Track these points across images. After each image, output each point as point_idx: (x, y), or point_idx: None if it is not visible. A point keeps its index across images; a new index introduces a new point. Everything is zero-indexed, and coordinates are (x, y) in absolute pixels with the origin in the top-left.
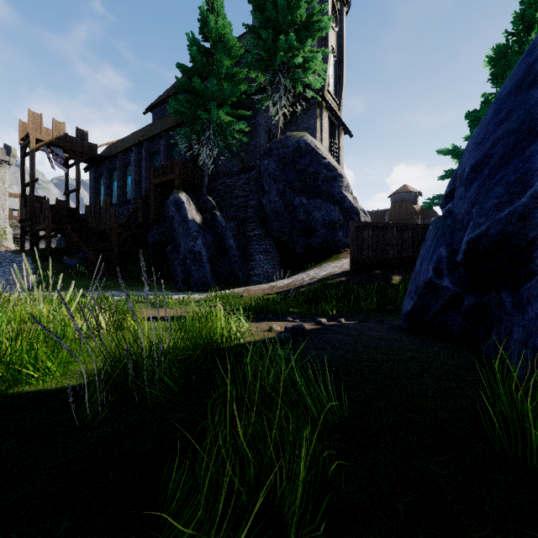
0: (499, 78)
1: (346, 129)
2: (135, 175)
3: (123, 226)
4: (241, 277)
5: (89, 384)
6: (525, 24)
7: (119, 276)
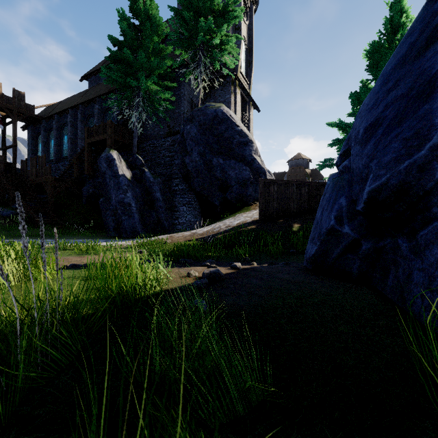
0: (374, 67)
1: (255, 104)
2: (71, 134)
3: (58, 180)
4: (167, 226)
5: None
6: (392, 27)
7: None
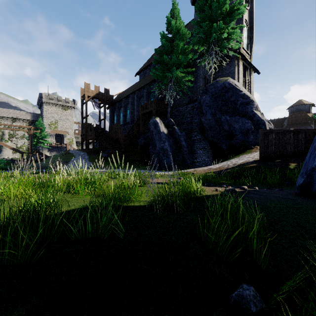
0: None
1: (255, 69)
2: (131, 109)
3: (126, 136)
4: (189, 163)
5: (149, 205)
6: None
7: (165, 163)
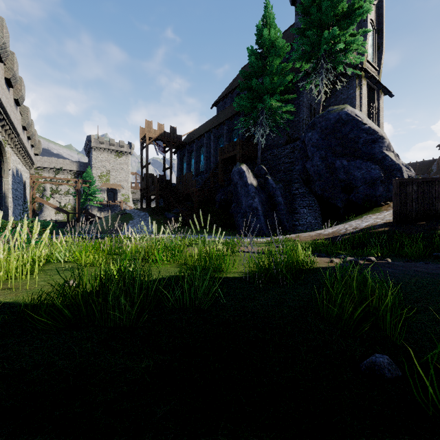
0: None
1: (386, 90)
2: (206, 153)
3: (199, 190)
4: (288, 227)
5: (246, 277)
6: None
7: (268, 224)
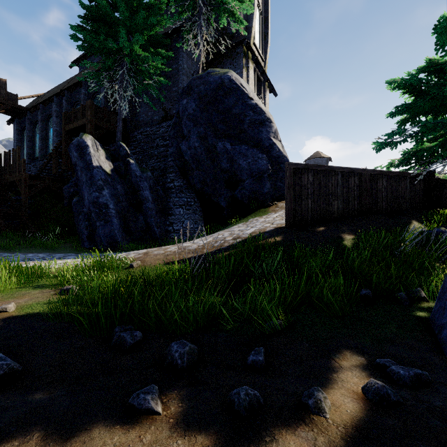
0: None
1: (271, 86)
2: (57, 126)
3: (37, 178)
4: (158, 234)
5: None
6: None
7: None
